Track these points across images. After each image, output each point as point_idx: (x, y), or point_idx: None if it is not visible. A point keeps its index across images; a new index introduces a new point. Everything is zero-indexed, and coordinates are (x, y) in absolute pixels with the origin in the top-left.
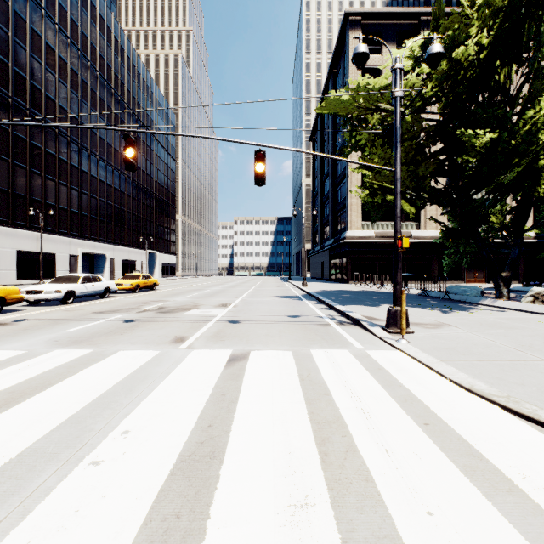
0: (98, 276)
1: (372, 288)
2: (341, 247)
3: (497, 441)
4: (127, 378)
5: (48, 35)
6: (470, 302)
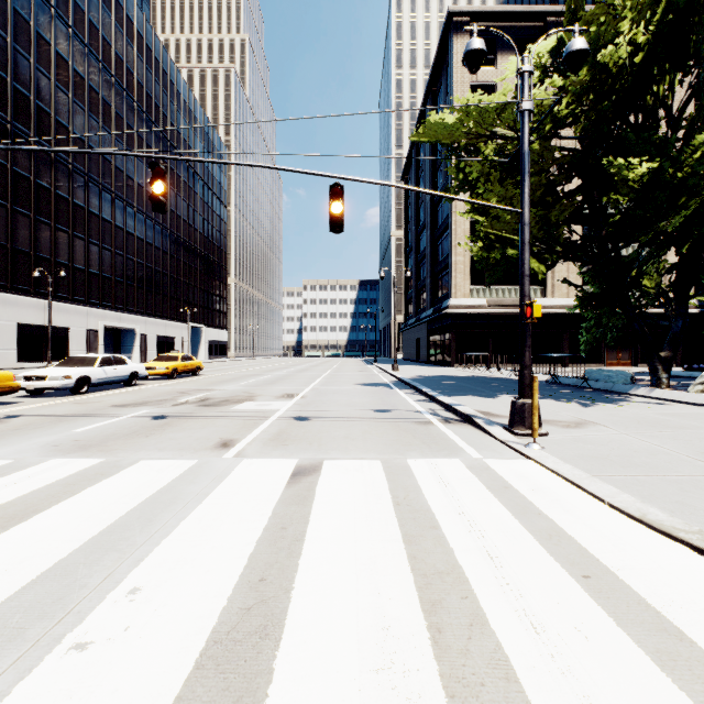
0: (121, 357)
1: (484, 373)
2: (442, 320)
3: (700, 607)
4: (147, 502)
5: (58, 41)
6: (617, 391)
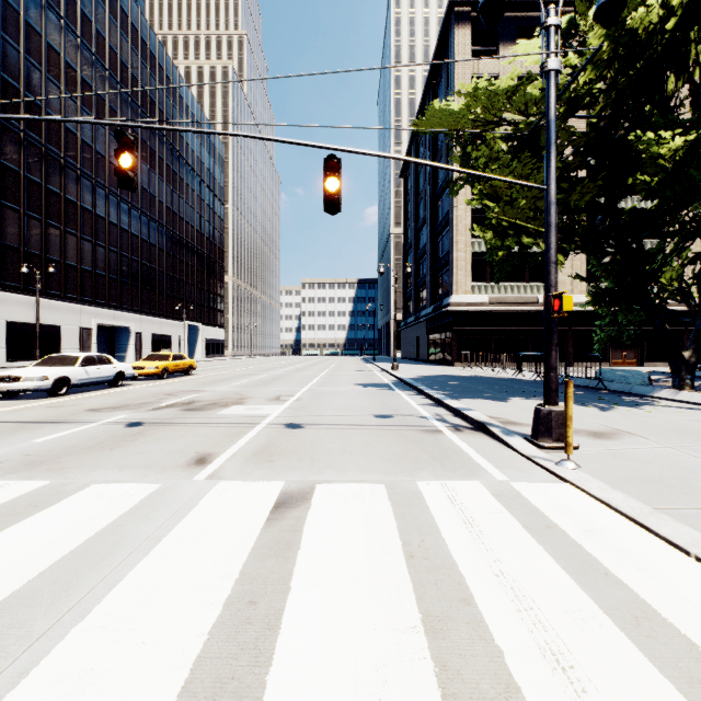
0: (106, 356)
1: (488, 372)
2: (443, 317)
3: None
4: (76, 552)
5: (49, 32)
6: (637, 393)
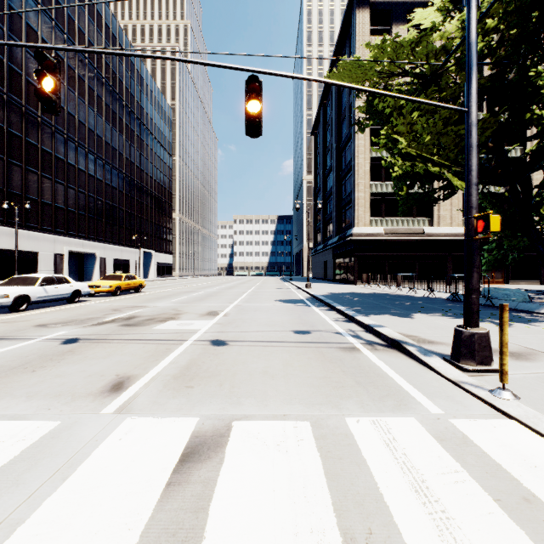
0: (64, 277)
1: (385, 290)
2: (346, 245)
3: None
4: None
5: (29, 15)
6: (523, 310)
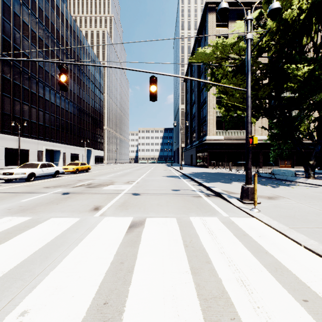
0: (51, 163)
1: (223, 171)
2: (203, 146)
3: None
4: (48, 244)
5: (24, 16)
6: (289, 180)
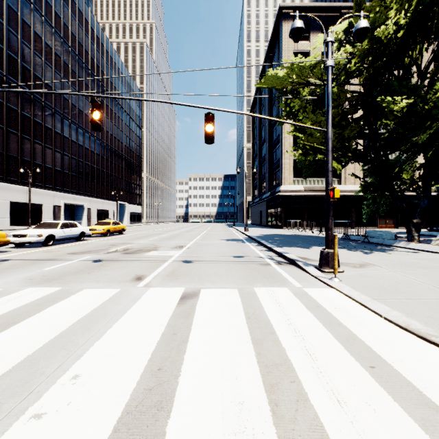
0: (74, 223)
1: (302, 232)
2: (276, 199)
3: None
4: (87, 316)
5: (36, 25)
6: (386, 244)
